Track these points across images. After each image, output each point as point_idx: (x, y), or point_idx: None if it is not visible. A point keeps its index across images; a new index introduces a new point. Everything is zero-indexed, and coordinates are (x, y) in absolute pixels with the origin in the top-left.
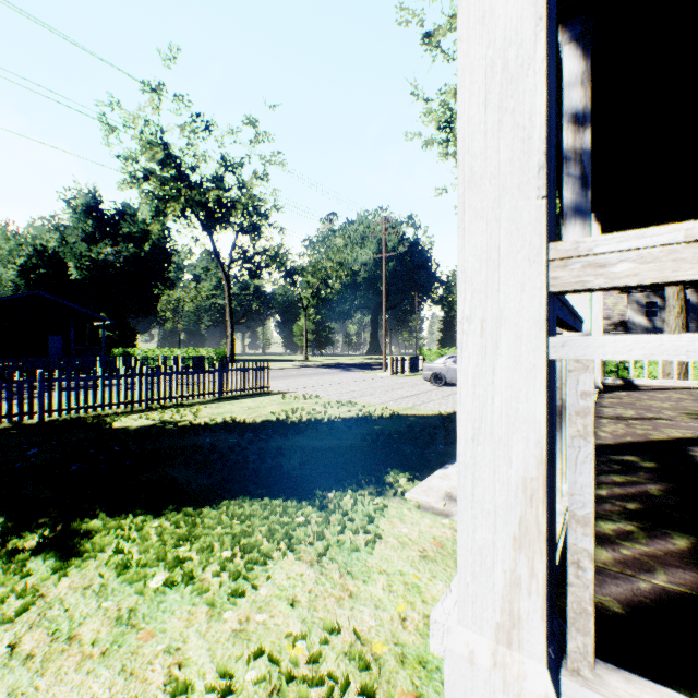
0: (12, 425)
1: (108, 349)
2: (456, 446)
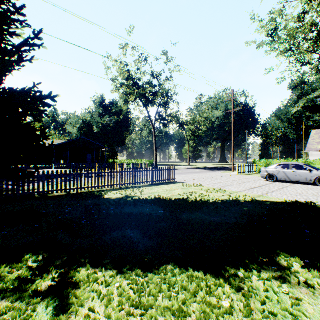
0: (66, 194)
1: (107, 160)
2: None
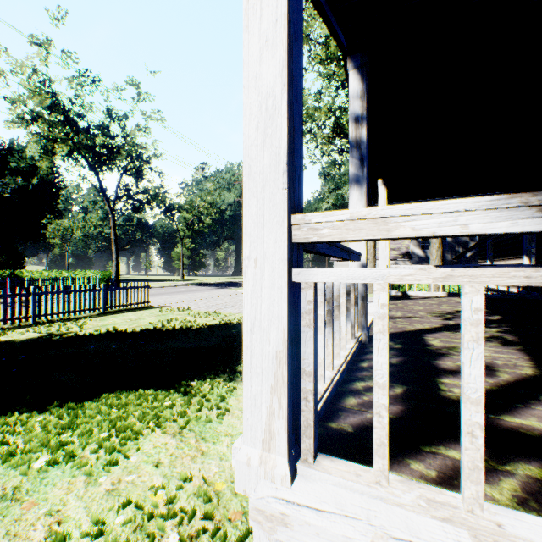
0: None
1: None
2: None
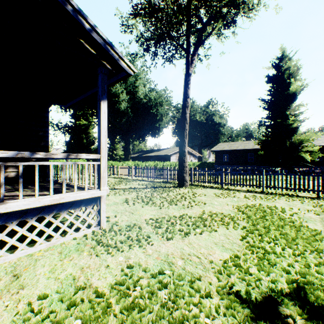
0: None
1: None
2: None
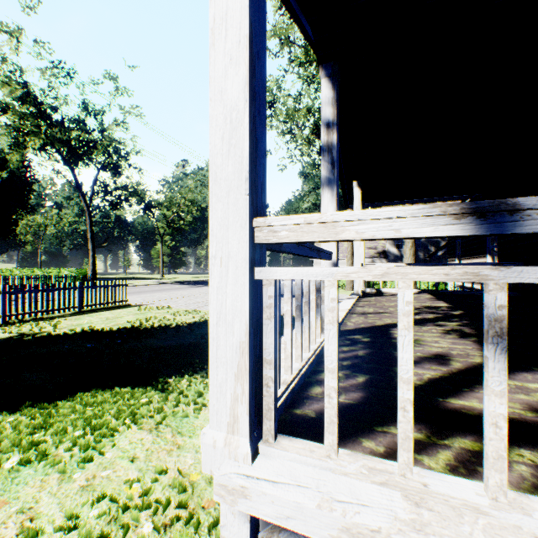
0: None
1: None
2: None
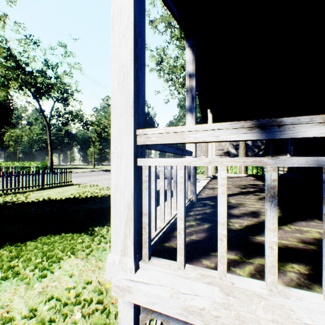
0: None
1: None
2: (157, 204)
